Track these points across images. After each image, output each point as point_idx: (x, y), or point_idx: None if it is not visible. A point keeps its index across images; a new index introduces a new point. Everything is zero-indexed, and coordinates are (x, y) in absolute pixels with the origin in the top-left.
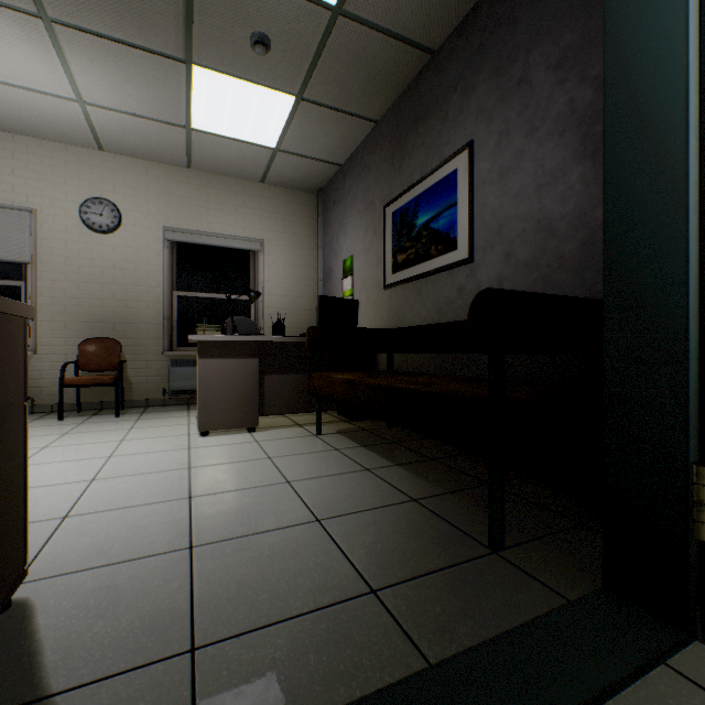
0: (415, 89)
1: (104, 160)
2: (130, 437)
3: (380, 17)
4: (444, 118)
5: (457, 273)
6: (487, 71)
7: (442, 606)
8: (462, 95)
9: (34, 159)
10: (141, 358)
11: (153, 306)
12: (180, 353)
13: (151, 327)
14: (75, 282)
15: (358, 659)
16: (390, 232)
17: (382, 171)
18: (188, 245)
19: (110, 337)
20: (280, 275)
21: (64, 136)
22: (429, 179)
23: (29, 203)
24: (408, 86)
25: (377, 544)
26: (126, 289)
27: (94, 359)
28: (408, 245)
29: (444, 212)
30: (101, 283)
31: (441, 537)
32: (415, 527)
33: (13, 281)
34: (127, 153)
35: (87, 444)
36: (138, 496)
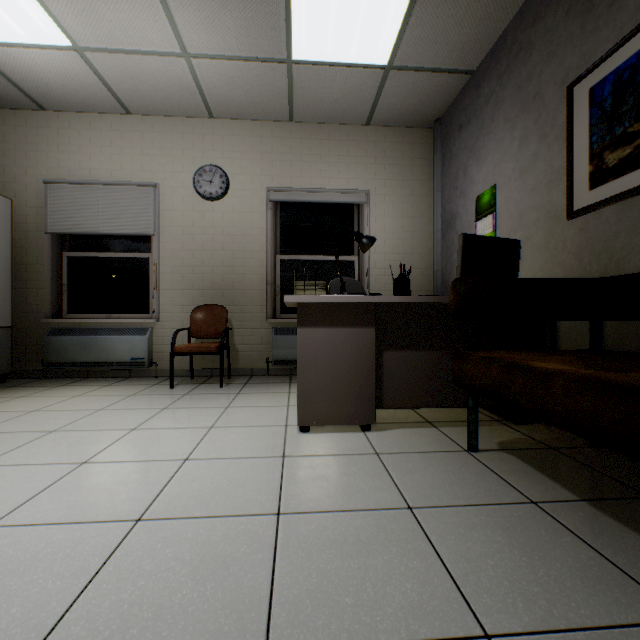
0: None
1: (213, 127)
2: (220, 423)
3: None
4: None
5: None
6: None
7: None
8: None
9: (158, 136)
10: (246, 325)
11: (257, 271)
12: (282, 320)
13: (255, 293)
14: (190, 251)
15: None
16: (584, 123)
17: (562, 34)
18: (291, 205)
19: (219, 304)
20: (387, 230)
21: (179, 107)
22: None
23: (153, 178)
24: None
25: None
26: (232, 255)
27: (203, 326)
28: (638, 126)
29: None
30: (211, 250)
31: None
32: None
33: (143, 253)
34: (233, 116)
35: (174, 429)
36: (173, 607)
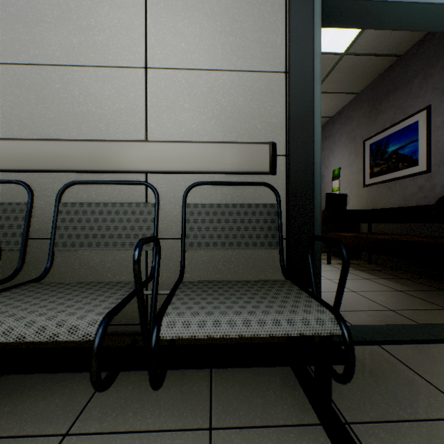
0: (387, 76)
1: None
2: None
3: (368, 50)
4: (408, 92)
5: (418, 179)
6: (440, 66)
7: (424, 317)
8: (421, 79)
9: None
10: None
11: None
12: None
13: None
14: None
15: (393, 321)
16: (368, 155)
17: (362, 121)
18: None
19: None
20: None
21: None
22: (397, 126)
23: None
24: (381, 74)
25: (386, 300)
26: None
27: None
28: (381, 162)
29: (408, 144)
30: None
31: (418, 302)
32: (403, 298)
33: None
34: None
35: None
36: None
